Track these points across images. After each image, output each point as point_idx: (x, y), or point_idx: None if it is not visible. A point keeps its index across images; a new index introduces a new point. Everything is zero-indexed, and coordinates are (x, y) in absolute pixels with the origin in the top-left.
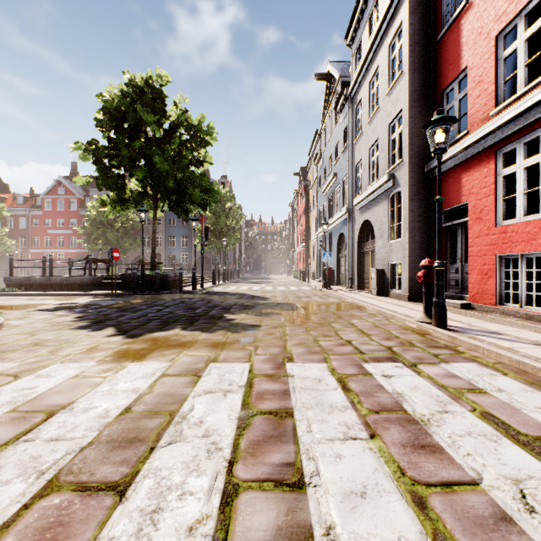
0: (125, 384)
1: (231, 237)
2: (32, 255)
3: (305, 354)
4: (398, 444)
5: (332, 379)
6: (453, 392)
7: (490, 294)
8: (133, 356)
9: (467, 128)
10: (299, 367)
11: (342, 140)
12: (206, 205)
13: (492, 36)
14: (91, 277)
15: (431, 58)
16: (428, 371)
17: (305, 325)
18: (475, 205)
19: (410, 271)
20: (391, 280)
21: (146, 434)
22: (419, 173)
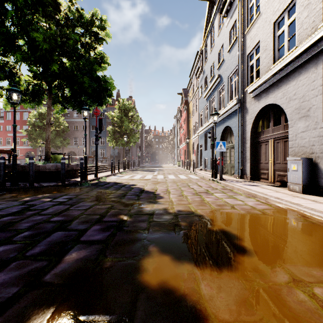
0: None
1: (132, 136)
2: None
3: None
4: None
5: None
6: None
7: None
8: None
9: None
10: None
11: (228, 40)
12: (101, 99)
13: None
14: None
15: None
16: None
17: None
18: None
19: None
20: None
21: None
22: None
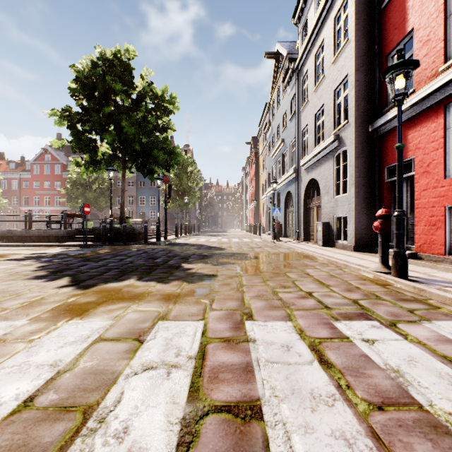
0: (46, 353)
1: (192, 196)
2: (23, 212)
3: (265, 309)
4: None
5: (303, 346)
6: None
7: (439, 244)
8: (75, 311)
9: (414, 86)
10: (261, 327)
11: (289, 109)
12: (169, 167)
13: None
14: (66, 230)
15: (376, 25)
16: (414, 333)
17: (261, 275)
18: (422, 160)
19: (356, 224)
20: (337, 232)
21: None
22: (364, 132)
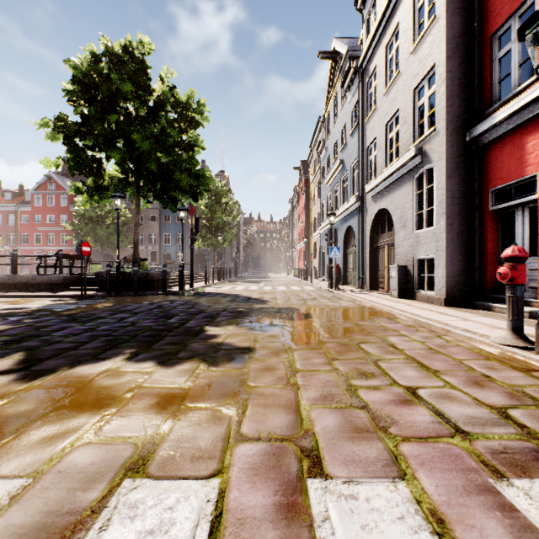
0: None
1: (227, 233)
2: (21, 253)
3: (344, 438)
4: None
5: None
6: None
7: None
8: None
9: None
10: (344, 504)
11: (350, 121)
12: (197, 194)
13: None
14: (62, 276)
15: None
16: None
17: (323, 349)
18: None
19: (447, 268)
20: (418, 279)
21: None
22: (459, 143)
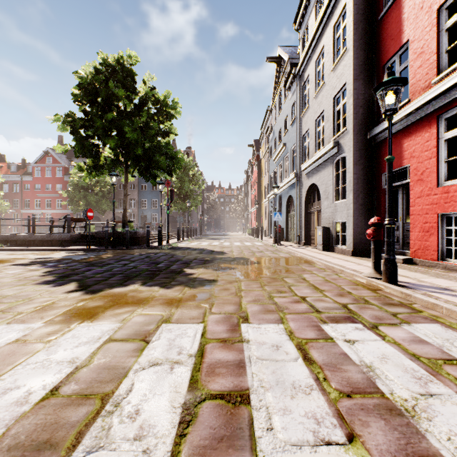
0: (64, 352)
1: (194, 199)
2: (24, 215)
3: (261, 313)
4: (387, 453)
5: (291, 346)
6: (429, 364)
7: (432, 250)
8: (85, 315)
9: (409, 96)
10: (255, 329)
11: (291, 114)
12: (171, 171)
13: (434, 9)
14: (69, 234)
15: (373, 35)
16: (392, 334)
17: (259, 280)
18: (416, 168)
19: (354, 229)
20: (336, 237)
21: (63, 435)
22: (362, 140)
